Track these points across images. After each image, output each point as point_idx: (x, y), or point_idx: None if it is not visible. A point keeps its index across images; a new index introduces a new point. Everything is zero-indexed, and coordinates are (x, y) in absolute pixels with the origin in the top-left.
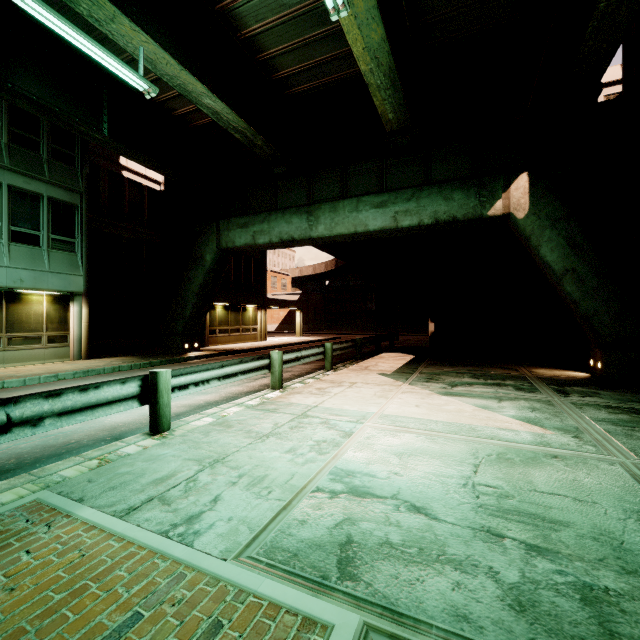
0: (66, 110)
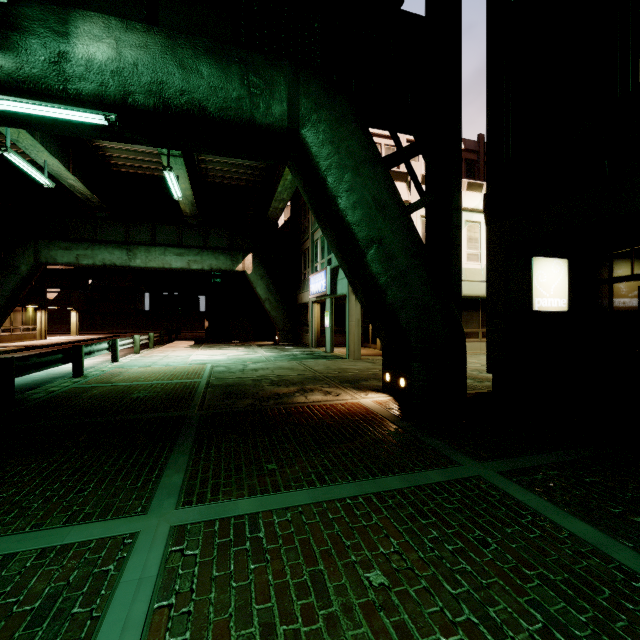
0: None
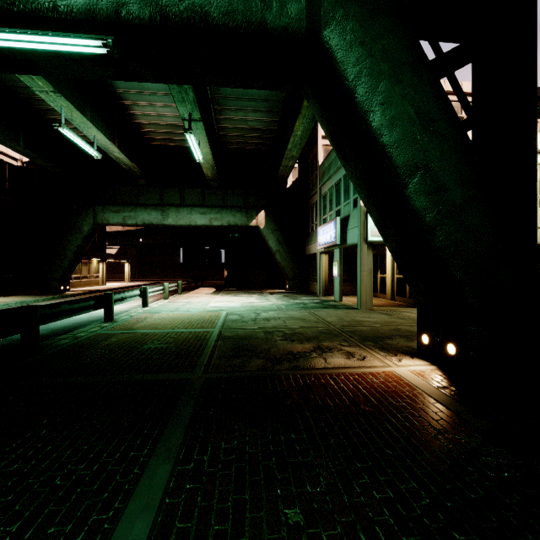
0: (1, 131)
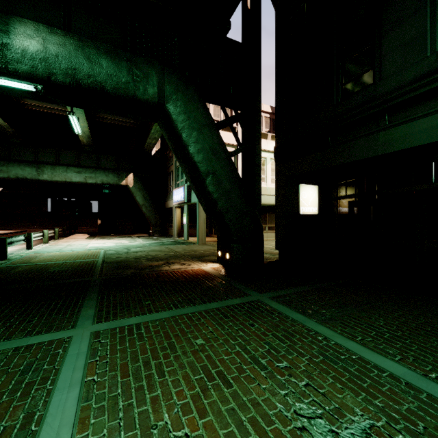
0: None
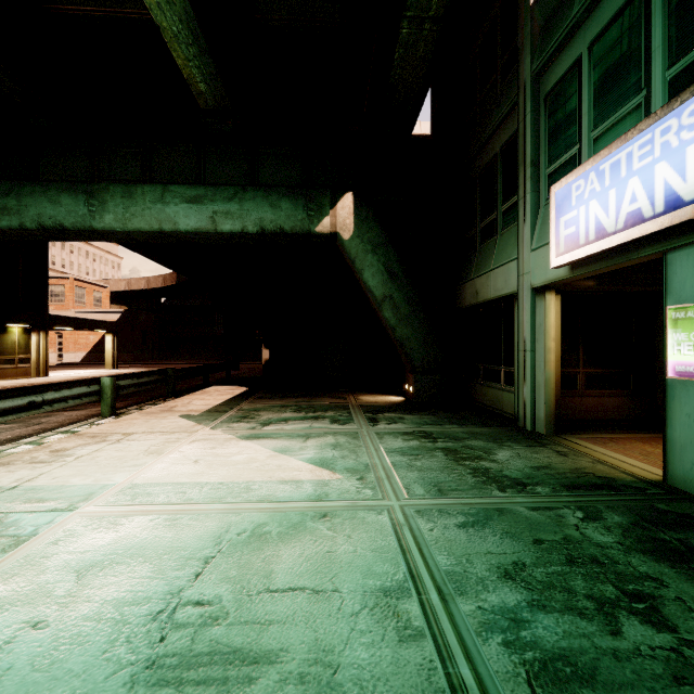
0: None
